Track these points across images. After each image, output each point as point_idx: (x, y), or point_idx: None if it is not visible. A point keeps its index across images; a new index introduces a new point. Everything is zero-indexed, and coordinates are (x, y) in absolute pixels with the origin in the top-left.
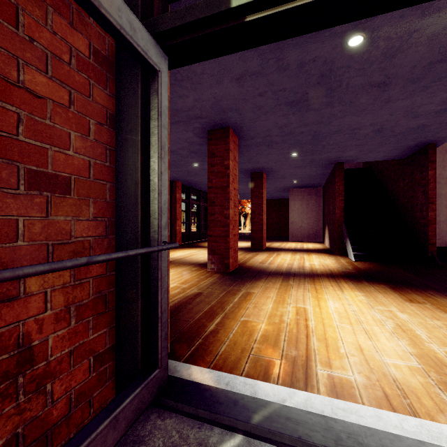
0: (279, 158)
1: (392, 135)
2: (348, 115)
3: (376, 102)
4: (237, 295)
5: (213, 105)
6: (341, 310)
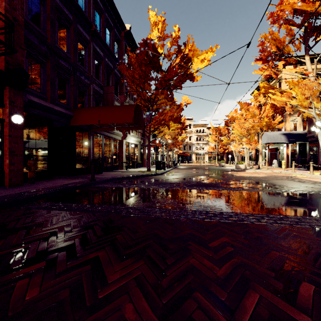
0: None
1: None
2: None
3: None
4: None
5: None
6: None
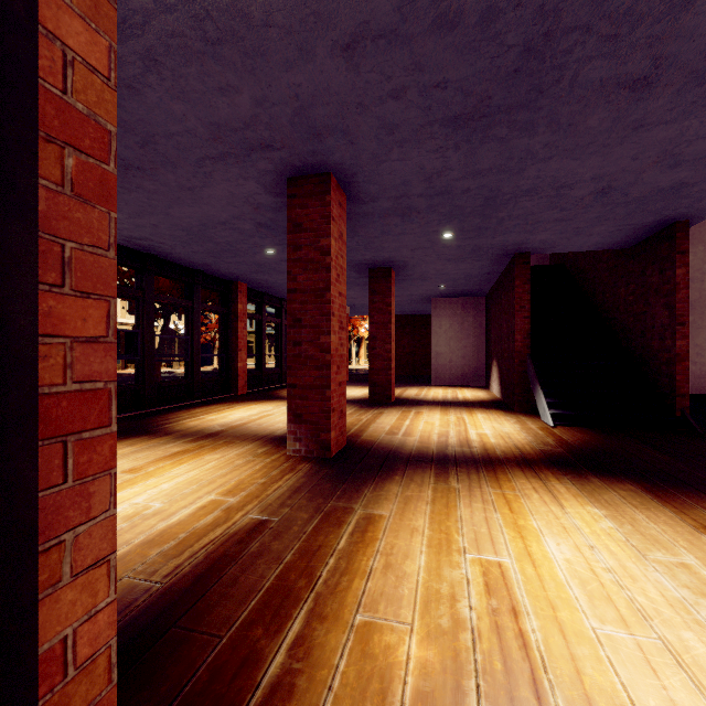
0: (419, 243)
1: (623, 203)
2: (558, 156)
3: (616, 127)
4: (345, 527)
5: (295, 118)
6: (581, 569)
